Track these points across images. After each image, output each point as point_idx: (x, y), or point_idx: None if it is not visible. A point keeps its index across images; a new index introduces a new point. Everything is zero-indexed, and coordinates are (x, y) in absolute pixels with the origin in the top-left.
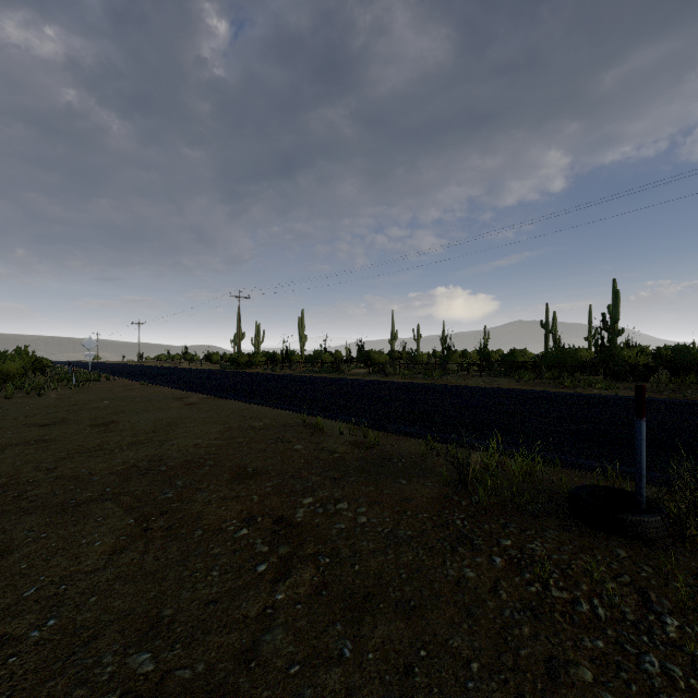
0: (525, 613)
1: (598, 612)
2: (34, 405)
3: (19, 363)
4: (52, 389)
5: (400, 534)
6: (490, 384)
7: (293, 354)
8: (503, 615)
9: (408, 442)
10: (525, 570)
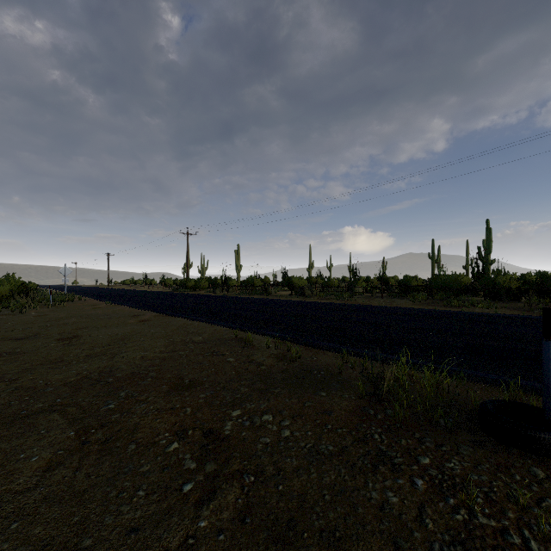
0: (455, 548)
1: (531, 547)
2: (15, 321)
3: (7, 287)
4: (33, 308)
5: (322, 450)
6: (390, 304)
7: (231, 280)
8: (432, 550)
9: (325, 355)
10: (448, 494)
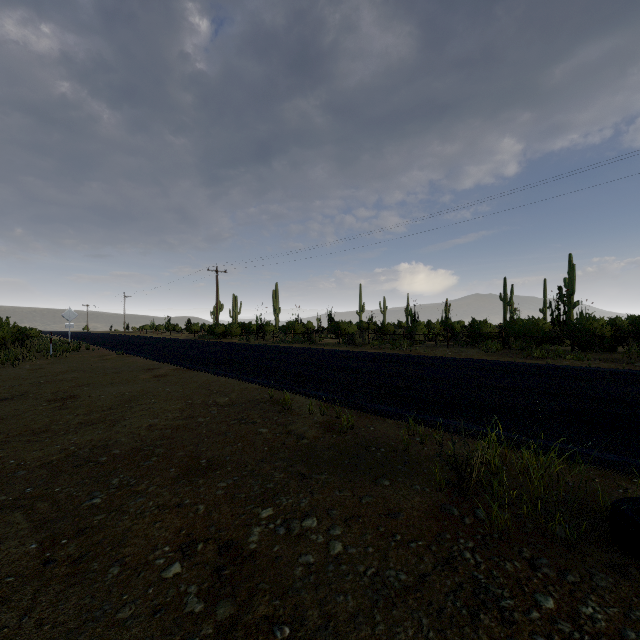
0: None
1: None
2: (3, 376)
3: None
4: (29, 360)
5: (390, 580)
6: (458, 354)
7: (268, 325)
8: None
9: (385, 423)
10: None
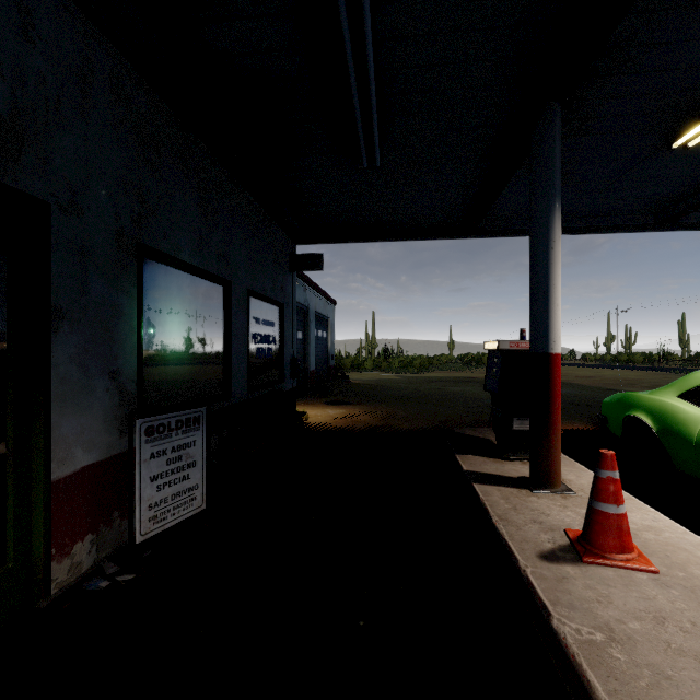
0: None
1: None
2: None
3: None
4: None
5: None
6: None
7: (671, 355)
8: None
9: None
10: None
